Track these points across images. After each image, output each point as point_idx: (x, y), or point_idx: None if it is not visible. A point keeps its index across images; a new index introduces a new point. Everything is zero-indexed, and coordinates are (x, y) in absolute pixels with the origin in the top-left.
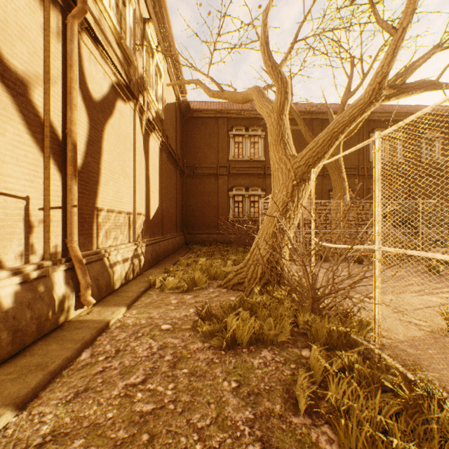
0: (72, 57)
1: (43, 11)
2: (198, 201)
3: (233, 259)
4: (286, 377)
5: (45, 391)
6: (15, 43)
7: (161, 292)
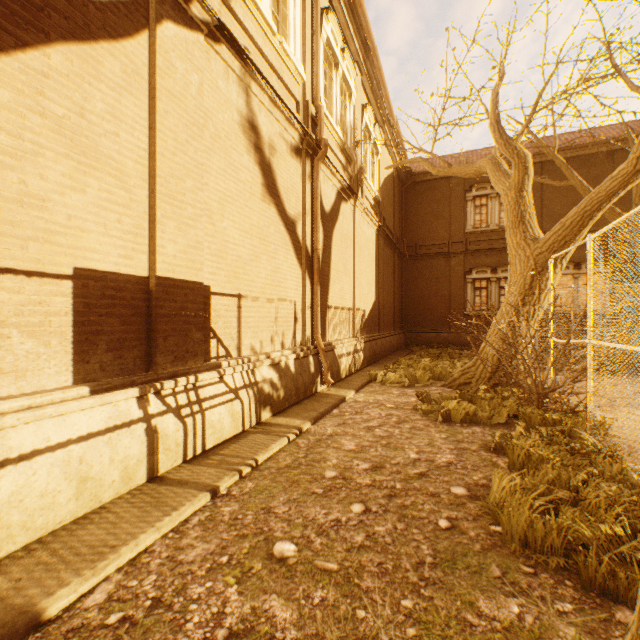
0: (317, 191)
1: (301, 165)
2: (421, 290)
3: (465, 362)
4: (488, 440)
5: (321, 421)
6: (290, 199)
7: (382, 385)
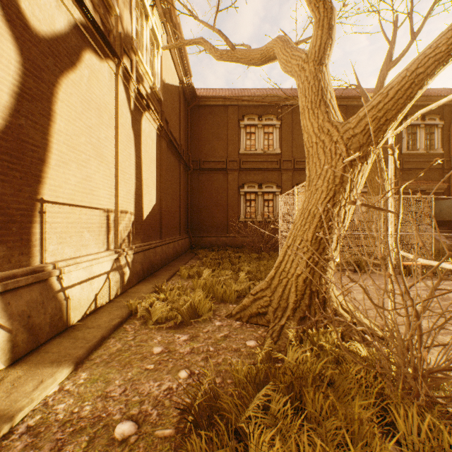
0: None
1: None
2: (205, 200)
3: (247, 270)
4: None
5: None
6: None
7: (142, 327)
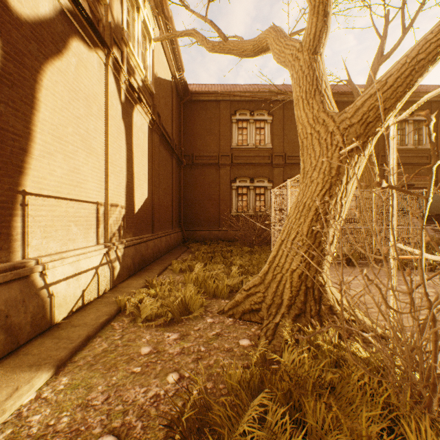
0: None
1: None
2: (197, 194)
3: (239, 264)
4: None
5: None
6: None
7: (130, 325)
